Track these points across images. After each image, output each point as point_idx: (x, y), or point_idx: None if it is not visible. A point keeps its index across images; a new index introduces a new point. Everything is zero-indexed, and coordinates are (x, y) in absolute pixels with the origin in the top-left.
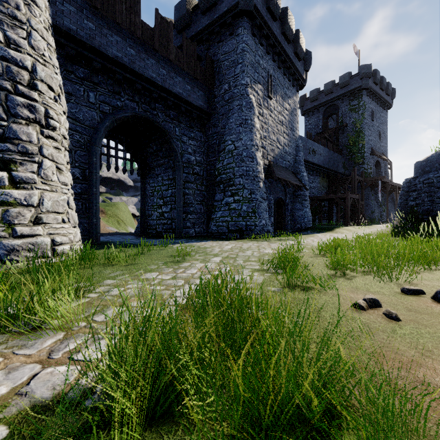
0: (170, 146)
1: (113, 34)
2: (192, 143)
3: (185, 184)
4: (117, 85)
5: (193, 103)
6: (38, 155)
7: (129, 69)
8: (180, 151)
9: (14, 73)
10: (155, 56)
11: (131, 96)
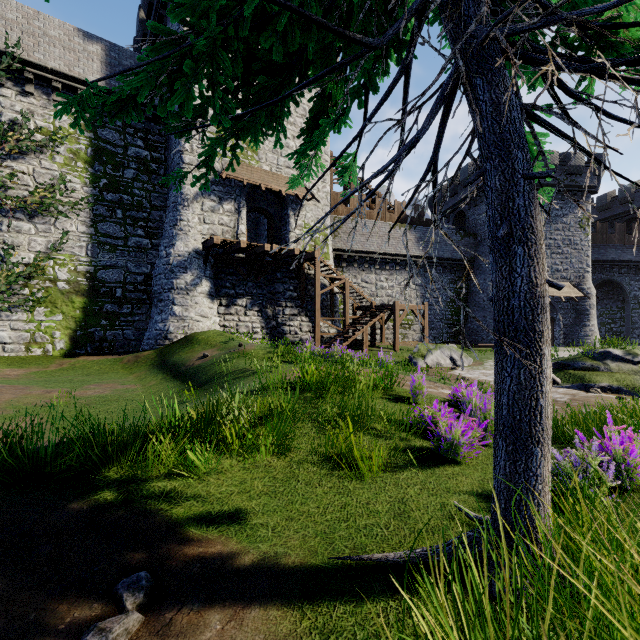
0: (622, 290)
1: (594, 249)
2: (637, 283)
3: (632, 311)
4: (593, 269)
5: (639, 260)
6: (594, 317)
7: (601, 261)
8: (628, 291)
9: (590, 297)
10: (614, 246)
11: (599, 271)
